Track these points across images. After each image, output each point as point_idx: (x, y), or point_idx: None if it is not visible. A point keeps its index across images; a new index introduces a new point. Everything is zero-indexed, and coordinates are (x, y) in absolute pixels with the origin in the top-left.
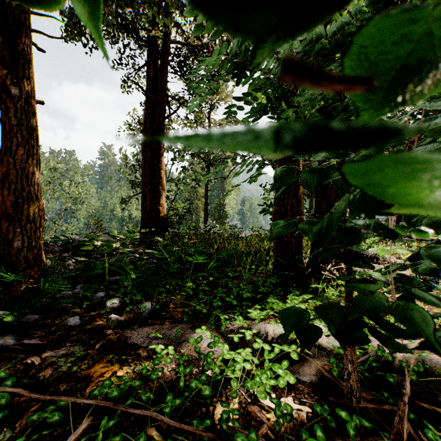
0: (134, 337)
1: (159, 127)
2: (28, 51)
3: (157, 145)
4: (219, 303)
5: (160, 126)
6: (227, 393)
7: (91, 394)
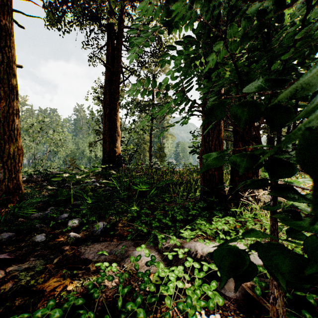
0: (86, 253)
1: (115, 90)
2: (10, 26)
3: (114, 103)
4: (157, 224)
5: (116, 89)
6: (161, 309)
7: (34, 316)
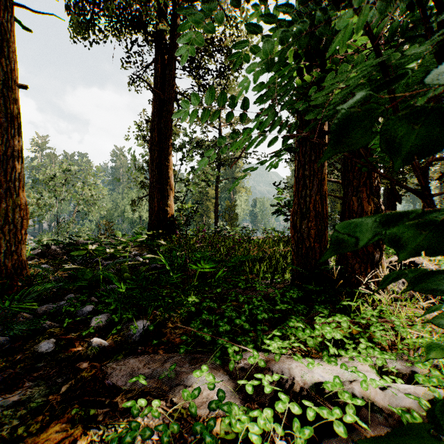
0: (114, 376)
1: (167, 125)
2: (8, 27)
3: (165, 143)
4: (227, 327)
5: (168, 124)
6: None
7: None
